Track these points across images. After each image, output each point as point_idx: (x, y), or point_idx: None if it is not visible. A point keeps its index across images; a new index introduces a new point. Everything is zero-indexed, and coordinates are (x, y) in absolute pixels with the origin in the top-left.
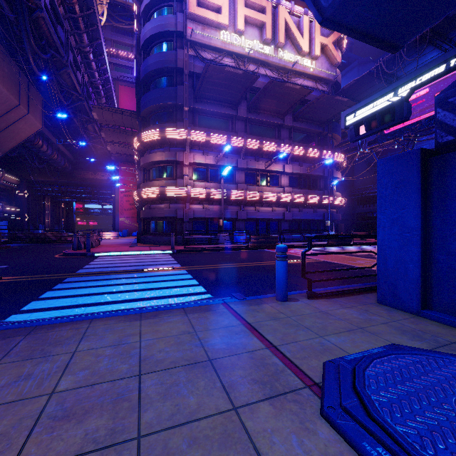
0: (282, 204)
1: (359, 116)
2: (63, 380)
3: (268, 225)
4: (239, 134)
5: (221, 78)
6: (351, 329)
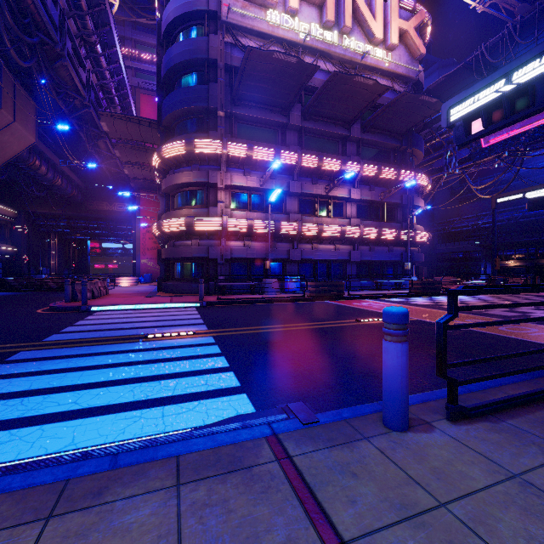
0: (348, 241)
1: (471, 106)
2: None
3: (329, 268)
4: (291, 148)
5: (268, 69)
6: None
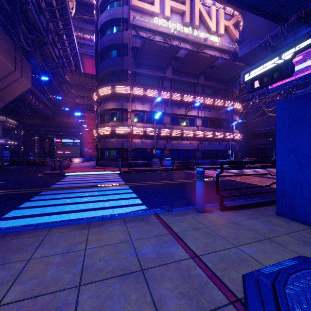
0: (197, 139)
1: (254, 74)
2: (11, 291)
3: (187, 153)
4: (166, 89)
5: (154, 50)
6: (260, 239)
